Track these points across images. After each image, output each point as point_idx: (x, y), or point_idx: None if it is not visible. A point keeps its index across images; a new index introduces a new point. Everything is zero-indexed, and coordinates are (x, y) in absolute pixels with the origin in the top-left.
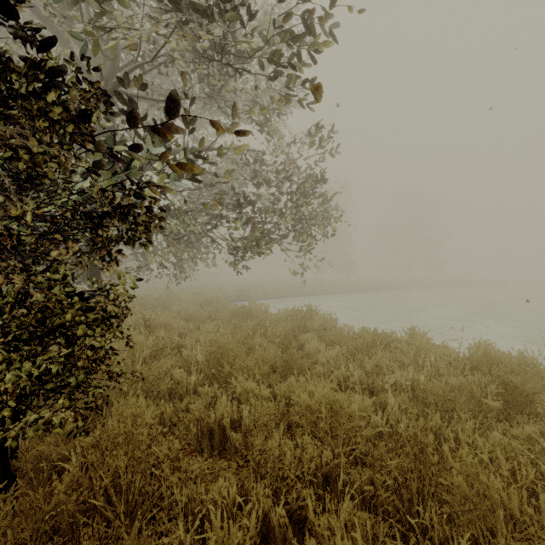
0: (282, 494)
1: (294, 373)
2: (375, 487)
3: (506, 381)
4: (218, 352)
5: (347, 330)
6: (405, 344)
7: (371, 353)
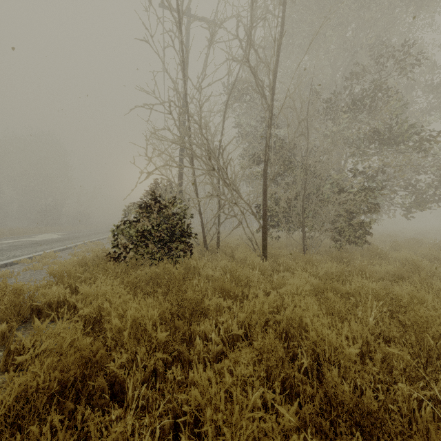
0: None
1: None
2: None
3: None
4: (395, 245)
5: None
6: None
7: None
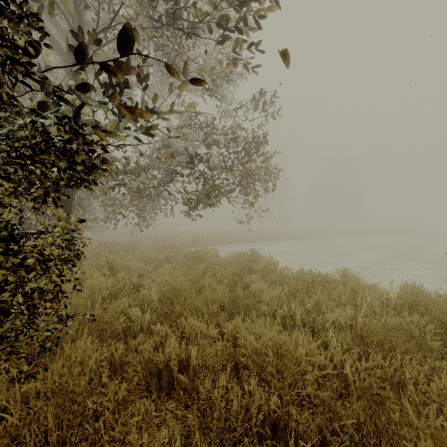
0: (228, 445)
1: (240, 311)
2: (324, 436)
3: (443, 322)
4: (170, 293)
5: (287, 272)
6: (342, 285)
7: (311, 293)
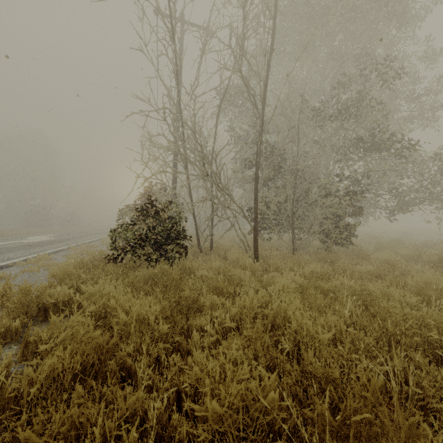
0: None
1: None
2: None
3: None
4: (378, 246)
5: None
6: None
7: None
